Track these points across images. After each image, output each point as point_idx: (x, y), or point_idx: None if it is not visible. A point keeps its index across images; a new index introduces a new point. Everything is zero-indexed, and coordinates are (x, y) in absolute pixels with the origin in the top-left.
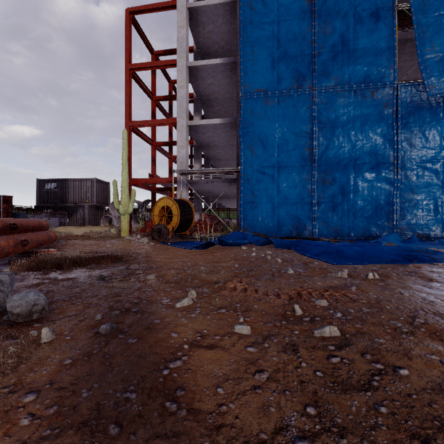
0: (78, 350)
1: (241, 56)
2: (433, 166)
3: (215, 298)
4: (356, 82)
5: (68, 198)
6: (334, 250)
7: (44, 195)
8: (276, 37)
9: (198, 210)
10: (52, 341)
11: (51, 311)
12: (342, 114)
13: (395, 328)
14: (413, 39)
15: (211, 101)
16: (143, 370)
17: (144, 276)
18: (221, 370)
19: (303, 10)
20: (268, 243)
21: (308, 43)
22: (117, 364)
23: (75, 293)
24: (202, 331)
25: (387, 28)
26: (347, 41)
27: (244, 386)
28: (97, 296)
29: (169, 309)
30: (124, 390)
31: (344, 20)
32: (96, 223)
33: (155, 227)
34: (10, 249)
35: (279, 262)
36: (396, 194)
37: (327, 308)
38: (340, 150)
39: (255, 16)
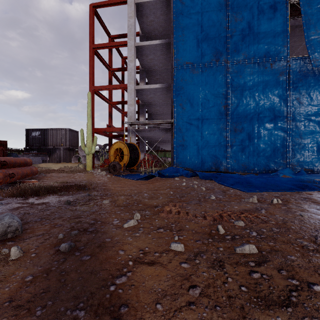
0: (40, 267)
1: (174, 38)
2: (316, 118)
3: (155, 219)
4: (259, 56)
5: (48, 142)
6: (244, 181)
7: (31, 140)
8: (200, 24)
9: (143, 151)
10: (19, 258)
11: (24, 230)
12: (249, 80)
13: (302, 246)
14: (300, 25)
15: (153, 72)
16: (93, 287)
17: (101, 201)
18: (160, 285)
19: (220, 4)
20: (195, 176)
21: (223, 28)
22: (71, 281)
23: (45, 215)
24: (144, 248)
25: (282, 17)
26: (253, 26)
27: (180, 302)
28: (62, 218)
29: (118, 228)
30: (74, 307)
31: (250, 11)
32: (69, 161)
33: (111, 164)
34: (0, 180)
35: (203, 190)
36: (289, 139)
37: (244, 228)
38: (248, 107)
39: (185, 9)
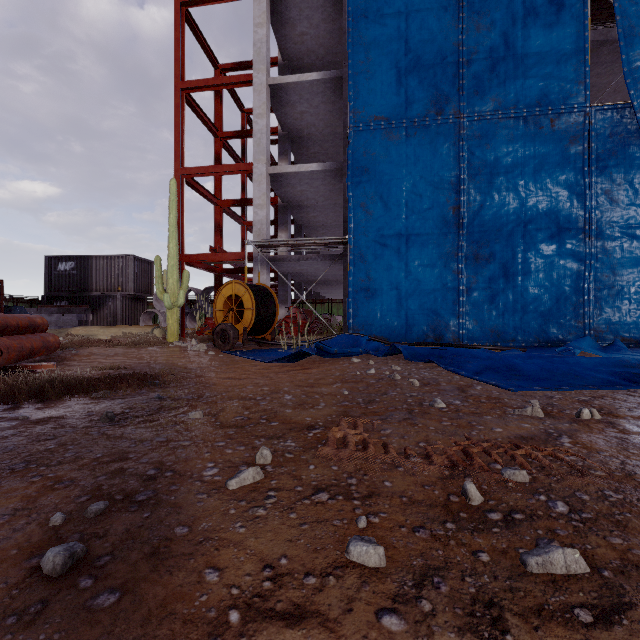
0: None
1: (349, 66)
2: None
3: (308, 464)
4: (526, 104)
5: (91, 284)
6: (503, 365)
7: (55, 279)
8: (403, 37)
9: (285, 302)
10: None
11: None
12: (505, 154)
13: None
14: (612, 41)
15: (305, 139)
16: None
17: (185, 413)
18: None
19: None
20: (394, 353)
21: (452, 45)
22: None
23: (42, 453)
24: (276, 560)
25: (575, 22)
26: (513, 42)
27: None
28: (81, 460)
29: (214, 493)
30: None
31: (508, 10)
32: (134, 322)
33: (218, 328)
34: None
35: (416, 386)
36: (588, 277)
37: (530, 488)
38: (503, 209)
39: (371, 6)
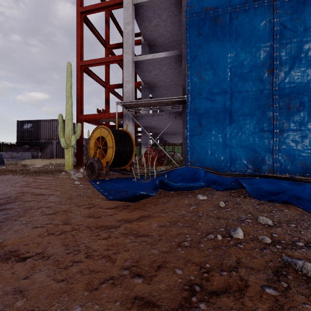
0: None
1: None
2: None
3: None
4: None
5: (40, 135)
6: None
7: (22, 133)
8: None
9: (146, 144)
10: None
11: None
12: None
13: None
14: None
15: (158, 46)
16: None
17: None
18: None
19: None
20: (236, 188)
21: None
22: None
23: None
24: None
25: None
26: None
27: None
28: None
29: None
30: None
31: None
32: (63, 156)
33: (88, 162)
34: None
35: None
36: None
37: None
38: (310, 68)
39: None
